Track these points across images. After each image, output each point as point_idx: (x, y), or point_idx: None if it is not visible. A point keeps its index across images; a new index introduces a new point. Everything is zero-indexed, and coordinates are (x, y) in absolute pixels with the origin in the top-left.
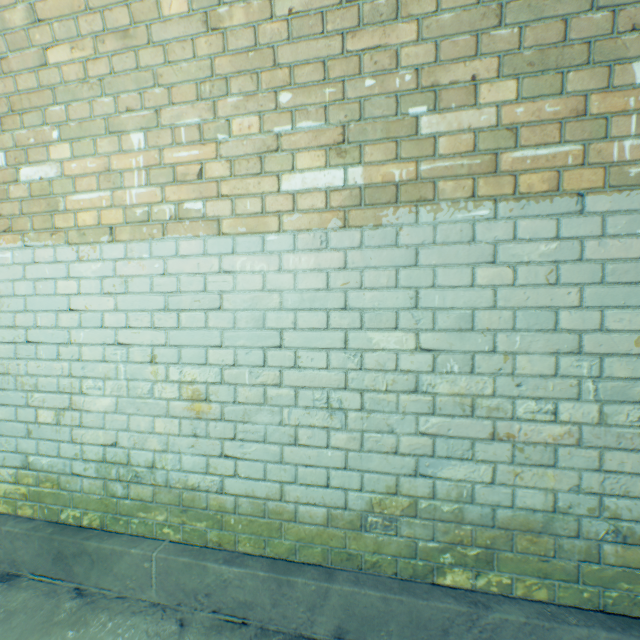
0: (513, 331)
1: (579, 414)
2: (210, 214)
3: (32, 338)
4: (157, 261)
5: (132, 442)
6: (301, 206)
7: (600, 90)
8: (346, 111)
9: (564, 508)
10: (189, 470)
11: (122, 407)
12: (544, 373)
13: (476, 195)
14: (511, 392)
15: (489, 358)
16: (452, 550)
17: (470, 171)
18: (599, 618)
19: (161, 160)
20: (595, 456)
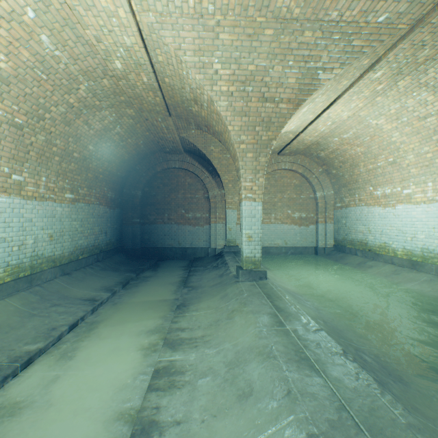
0: None
1: None
2: None
3: (405, 223)
4: (434, 208)
5: (428, 245)
6: None
7: None
8: None
9: None
10: None
11: (426, 237)
12: None
13: None
14: None
15: None
16: None
17: None
18: None
19: (435, 188)
20: None
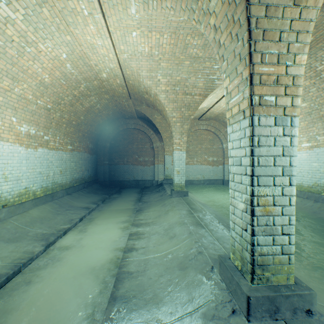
0: None
1: None
2: None
3: None
4: None
5: None
6: (303, 148)
7: None
8: (308, 137)
9: None
10: None
11: None
12: None
13: None
14: None
15: None
16: (322, 190)
17: (323, 143)
18: None
19: None
20: None
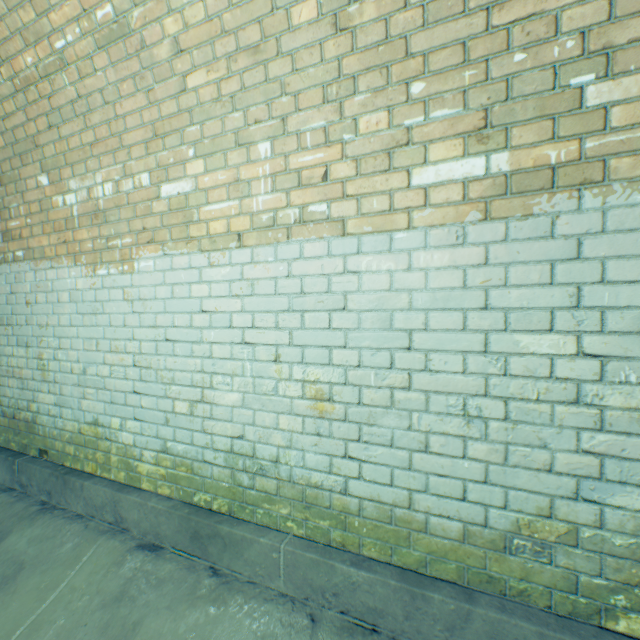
0: None
1: None
2: (334, 215)
3: (170, 337)
4: (281, 264)
5: (257, 436)
6: (433, 200)
7: None
8: (489, 93)
9: None
10: (312, 468)
11: (248, 402)
12: None
13: None
14: None
15: None
16: (627, 592)
17: None
18: None
19: (286, 166)
20: None
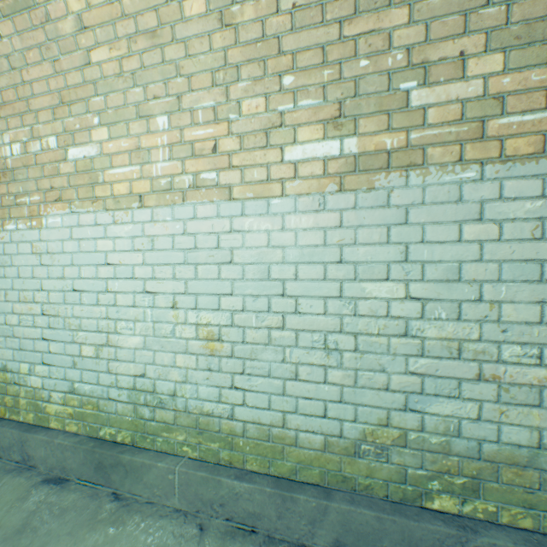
0: (499, 282)
1: None
2: (222, 182)
3: (77, 287)
4: (178, 223)
5: (157, 374)
6: (301, 173)
7: None
8: (342, 89)
9: None
10: (204, 399)
11: (149, 344)
12: (529, 320)
13: (463, 159)
14: (497, 337)
15: (475, 306)
16: (439, 478)
17: (457, 138)
18: None
19: (182, 138)
20: None
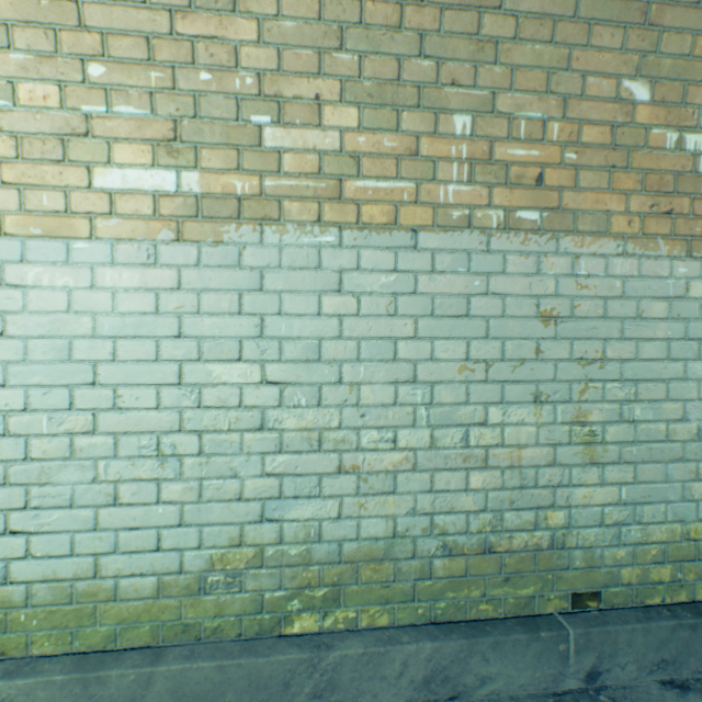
0: (358, 361)
1: (415, 440)
2: None
3: None
4: None
5: None
6: (122, 209)
7: (429, 134)
8: (178, 104)
9: (403, 532)
10: None
11: None
12: (386, 402)
13: (322, 220)
14: (357, 423)
15: (336, 389)
16: (300, 595)
17: (316, 194)
18: (429, 630)
19: None
20: (428, 478)
